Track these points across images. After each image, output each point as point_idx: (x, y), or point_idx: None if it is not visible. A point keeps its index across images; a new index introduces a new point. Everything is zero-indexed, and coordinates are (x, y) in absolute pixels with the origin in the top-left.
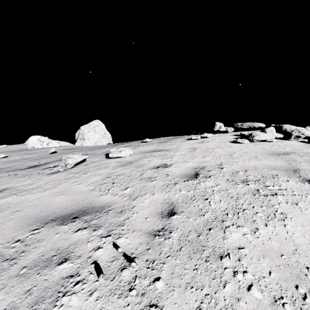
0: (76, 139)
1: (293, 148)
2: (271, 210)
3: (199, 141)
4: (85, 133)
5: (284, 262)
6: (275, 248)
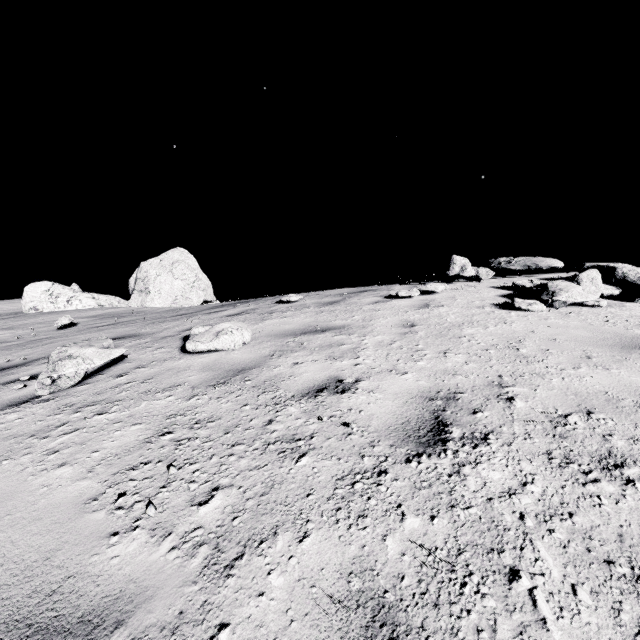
0: (130, 291)
1: None
2: None
3: (417, 302)
4: (152, 278)
5: None
6: None
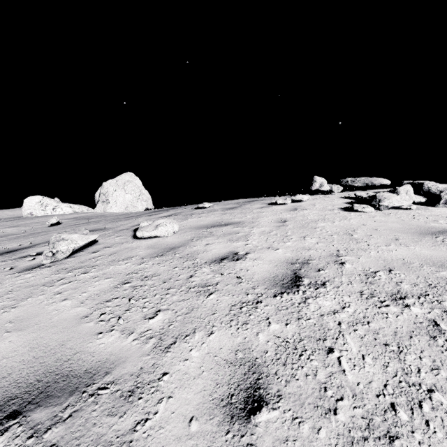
0: (96, 202)
1: None
2: None
3: (289, 207)
4: (111, 193)
5: None
6: None
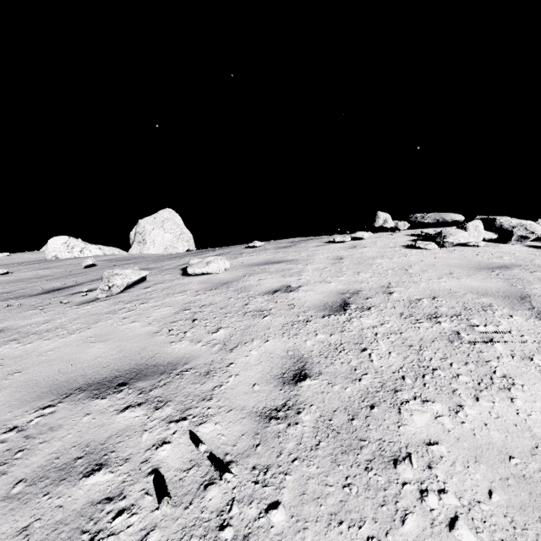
0: (131, 242)
1: (517, 258)
2: (485, 371)
3: (348, 245)
4: (148, 232)
5: (516, 471)
6: (497, 443)
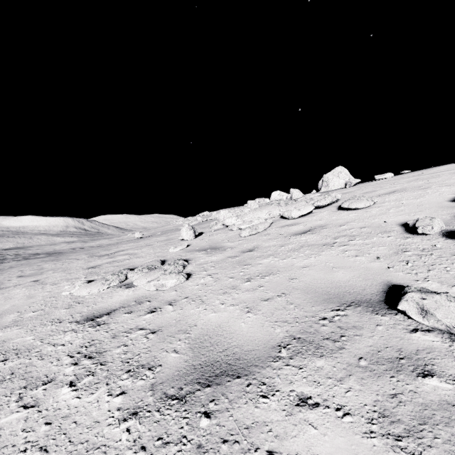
0: (319, 187)
1: None
2: None
3: None
4: (330, 180)
5: None
6: None
